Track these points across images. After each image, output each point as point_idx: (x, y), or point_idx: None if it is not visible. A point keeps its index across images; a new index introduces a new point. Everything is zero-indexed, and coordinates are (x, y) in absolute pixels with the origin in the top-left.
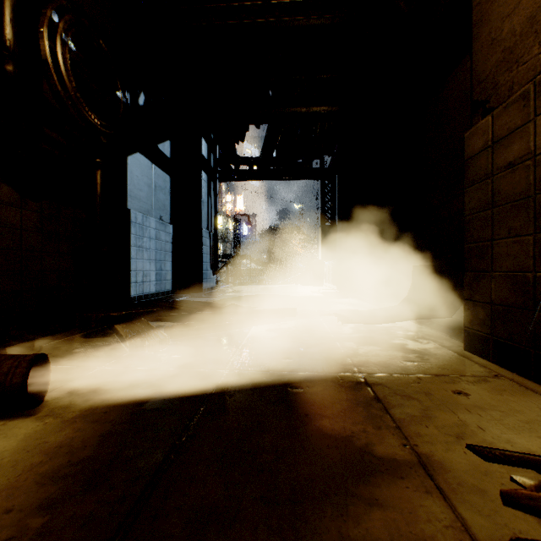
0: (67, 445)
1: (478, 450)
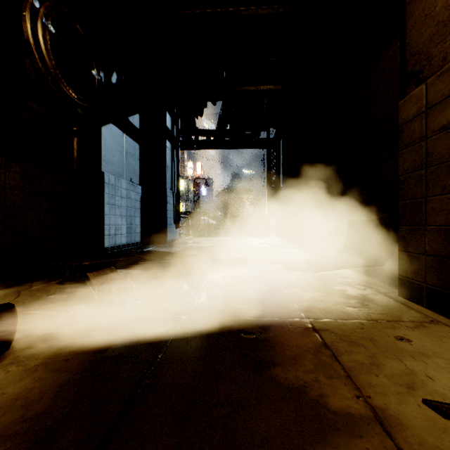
0: (23, 397)
1: (436, 406)
